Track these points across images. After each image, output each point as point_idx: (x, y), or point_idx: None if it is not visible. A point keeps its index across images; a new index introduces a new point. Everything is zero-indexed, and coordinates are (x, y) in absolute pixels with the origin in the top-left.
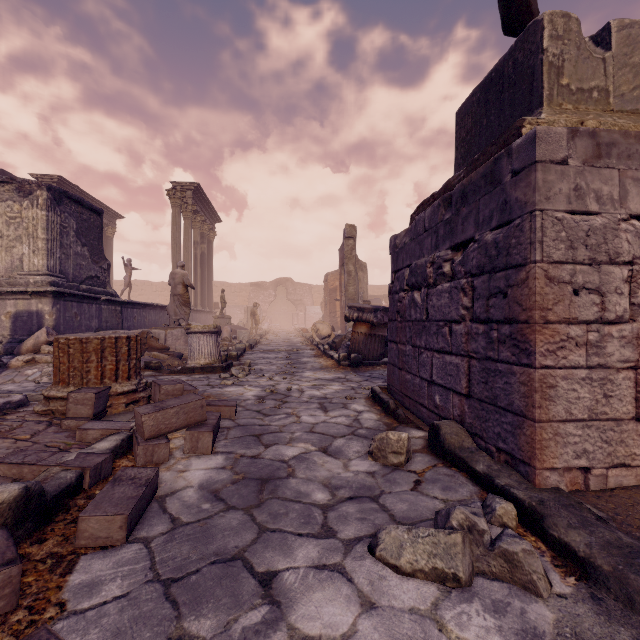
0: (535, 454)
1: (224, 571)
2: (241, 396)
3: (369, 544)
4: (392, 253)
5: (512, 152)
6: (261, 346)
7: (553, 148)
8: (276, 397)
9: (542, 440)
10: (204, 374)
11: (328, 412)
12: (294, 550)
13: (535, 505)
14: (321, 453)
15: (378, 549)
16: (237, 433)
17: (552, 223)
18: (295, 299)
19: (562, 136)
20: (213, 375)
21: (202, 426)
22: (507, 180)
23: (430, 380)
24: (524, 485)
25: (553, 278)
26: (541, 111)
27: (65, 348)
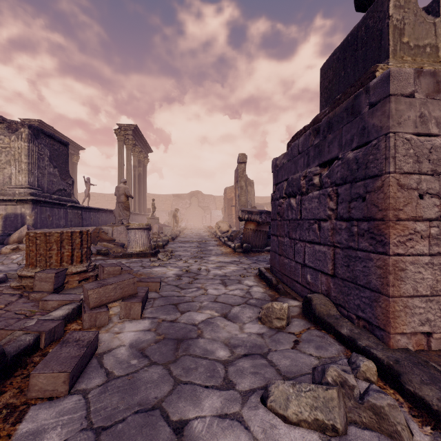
0: (389, 322)
1: (145, 420)
2: (164, 274)
3: (261, 396)
4: (274, 171)
5: (369, 89)
6: (180, 238)
7: (403, 84)
8: (190, 275)
9: (395, 311)
10: (139, 258)
11: (227, 286)
12: (202, 400)
13: (392, 364)
14: (222, 318)
15: (269, 400)
16: (160, 302)
17: (402, 142)
18: (204, 206)
19: (410, 75)
20: (145, 259)
21: (134, 298)
22: (365, 111)
23: (303, 263)
24: (380, 346)
25: (403, 185)
26: (388, 61)
27: (33, 240)
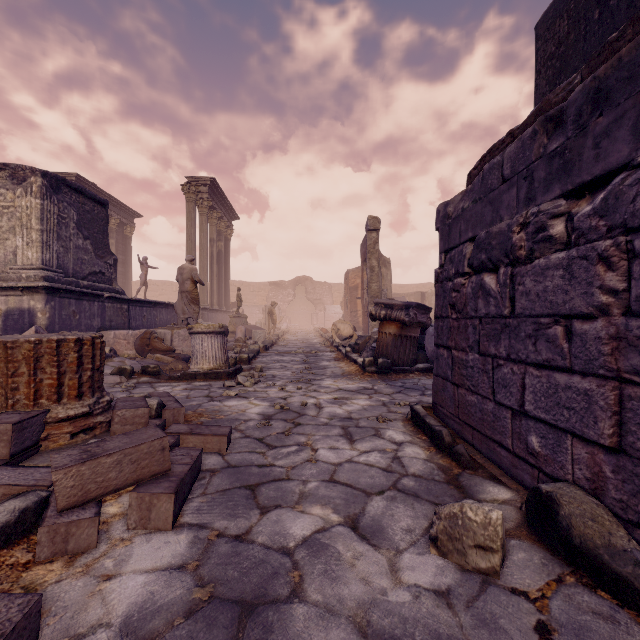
0: None
1: None
2: (242, 414)
3: None
4: (441, 227)
5: None
6: (277, 347)
7: None
8: (286, 416)
9: None
10: (207, 381)
11: (355, 443)
12: None
13: None
14: (348, 531)
15: None
16: (223, 482)
17: None
18: (314, 298)
19: None
20: (217, 383)
21: (162, 480)
22: None
23: (518, 409)
24: None
25: None
26: None
27: None
